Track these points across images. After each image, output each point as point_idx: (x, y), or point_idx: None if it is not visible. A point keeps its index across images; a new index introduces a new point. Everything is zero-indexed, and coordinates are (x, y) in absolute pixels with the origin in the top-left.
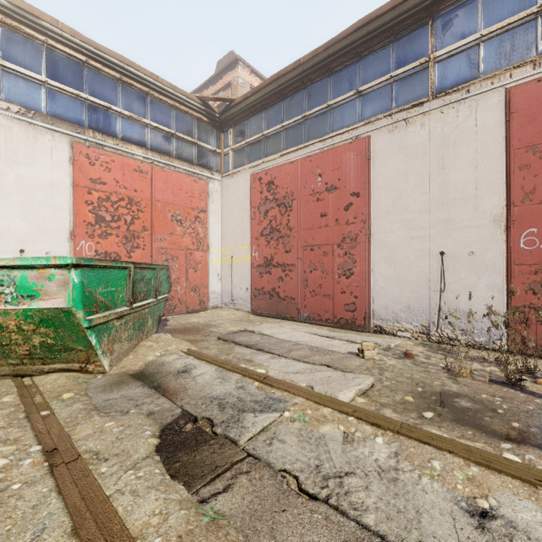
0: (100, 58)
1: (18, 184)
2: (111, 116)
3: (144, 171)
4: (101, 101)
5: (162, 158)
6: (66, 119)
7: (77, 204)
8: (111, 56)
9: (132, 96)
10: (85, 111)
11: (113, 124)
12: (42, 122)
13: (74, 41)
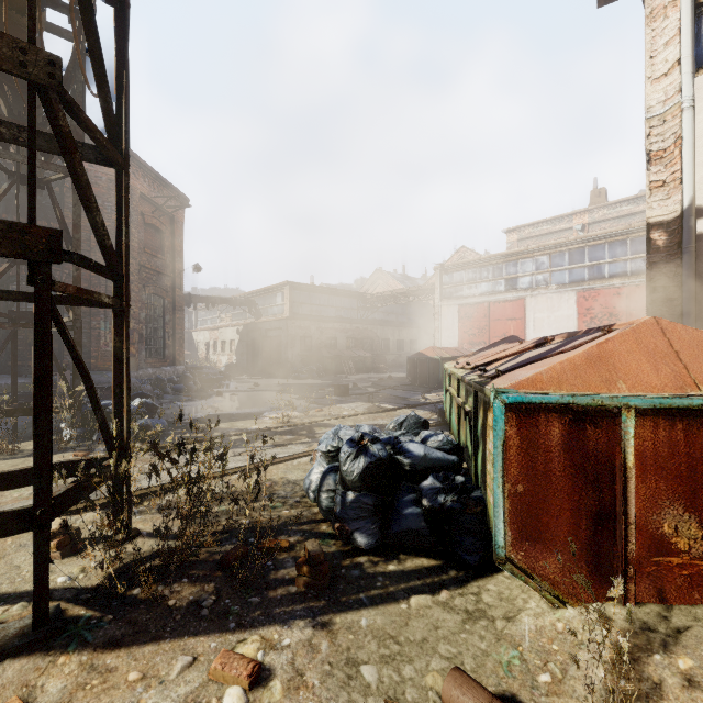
0: (591, 240)
1: (554, 320)
2: (600, 267)
3: (621, 293)
4: (593, 262)
5: (637, 279)
6: (576, 281)
7: (579, 324)
8: (596, 235)
9: (615, 247)
10: (585, 272)
11: (602, 271)
12: (564, 289)
13: (577, 241)
